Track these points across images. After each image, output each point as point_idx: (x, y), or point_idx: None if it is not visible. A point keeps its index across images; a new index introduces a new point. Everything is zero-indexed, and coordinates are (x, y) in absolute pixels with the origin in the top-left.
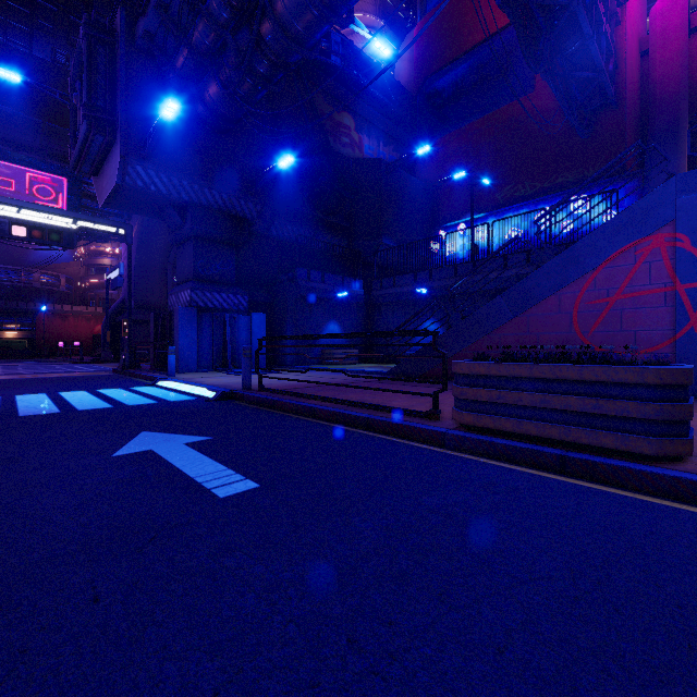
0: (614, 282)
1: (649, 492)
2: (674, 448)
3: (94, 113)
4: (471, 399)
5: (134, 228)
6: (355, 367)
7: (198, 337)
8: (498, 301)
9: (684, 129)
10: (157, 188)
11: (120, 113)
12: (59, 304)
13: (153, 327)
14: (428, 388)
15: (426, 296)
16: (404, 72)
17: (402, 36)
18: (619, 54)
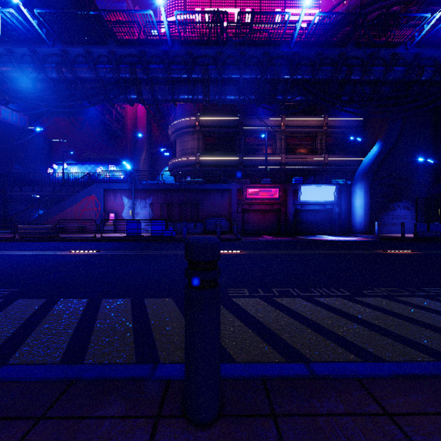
0: (84, 206)
1: (43, 241)
2: (49, 236)
3: None
4: (20, 232)
5: None
6: None
7: None
8: (55, 208)
9: (143, 152)
10: None
11: None
12: None
13: None
14: None
15: (39, 198)
16: None
17: None
18: (125, 119)
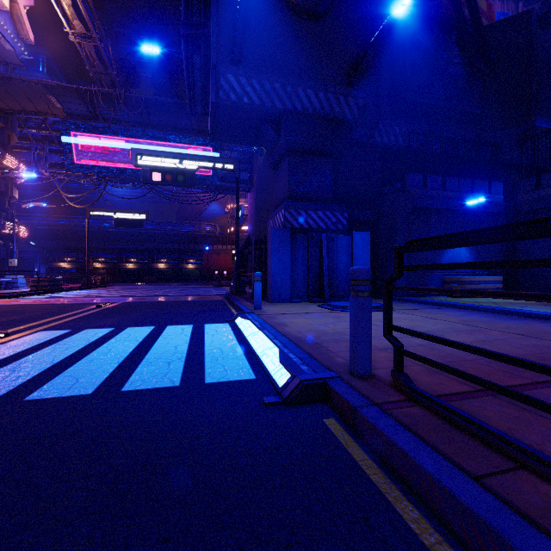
0: None
1: None
2: None
3: (190, 31)
4: None
5: (254, 178)
6: (515, 304)
7: (292, 261)
8: None
9: None
10: (249, 100)
11: (211, 19)
12: (215, 245)
13: (253, 254)
14: None
15: None
16: None
17: None
18: None
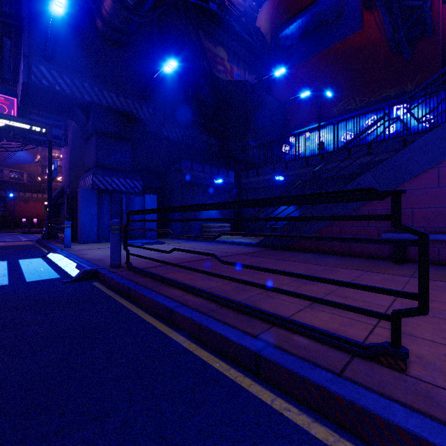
0: None
1: None
2: None
3: None
4: None
5: (68, 136)
6: (228, 238)
7: (98, 213)
8: (366, 177)
9: None
10: (61, 88)
11: (23, 18)
12: (22, 192)
13: (66, 206)
14: (304, 264)
15: (283, 183)
16: (262, 28)
17: (260, 6)
18: None
